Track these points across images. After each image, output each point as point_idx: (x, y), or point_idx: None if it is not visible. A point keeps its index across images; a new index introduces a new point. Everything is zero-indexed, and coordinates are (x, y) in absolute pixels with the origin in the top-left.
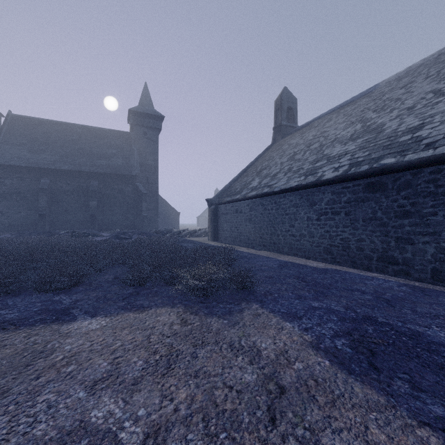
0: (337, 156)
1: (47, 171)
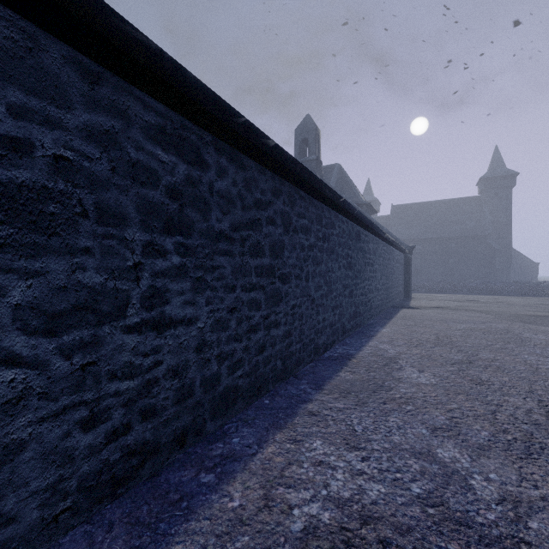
0: None
1: (419, 240)
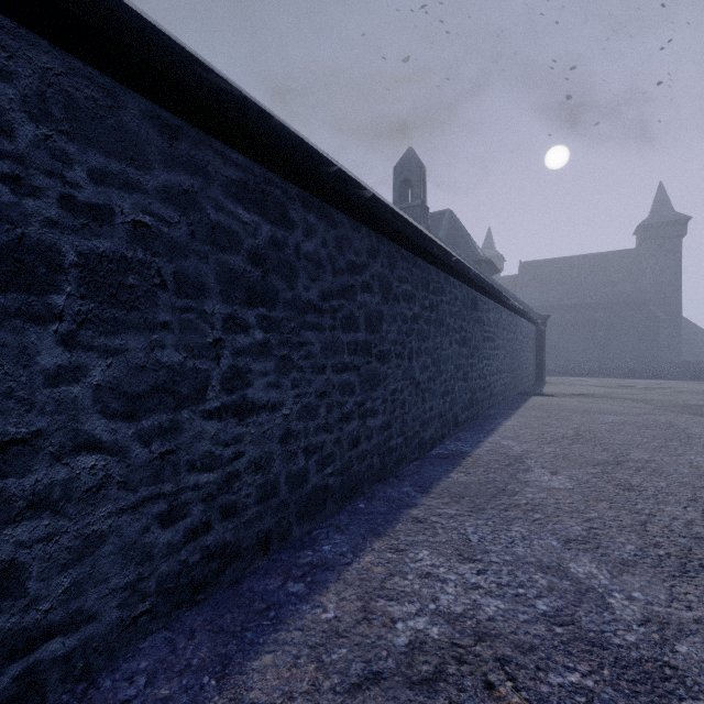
0: None
1: (556, 307)
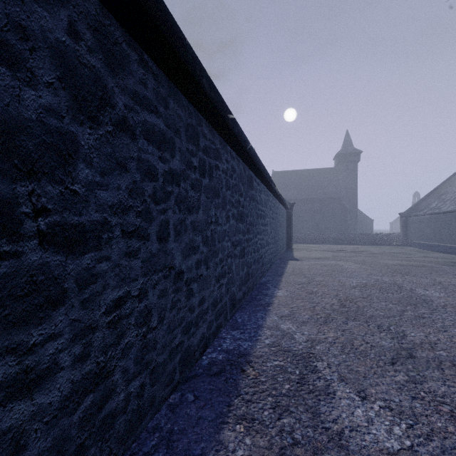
0: None
1: (293, 200)
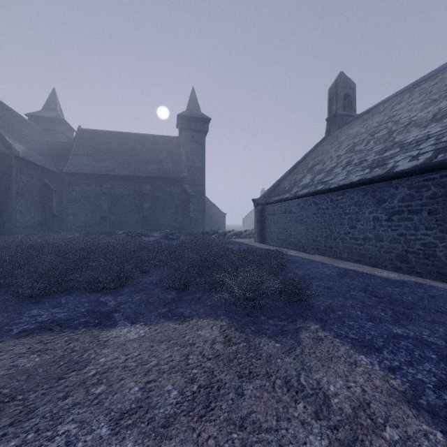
0: (414, 142)
1: (108, 177)
